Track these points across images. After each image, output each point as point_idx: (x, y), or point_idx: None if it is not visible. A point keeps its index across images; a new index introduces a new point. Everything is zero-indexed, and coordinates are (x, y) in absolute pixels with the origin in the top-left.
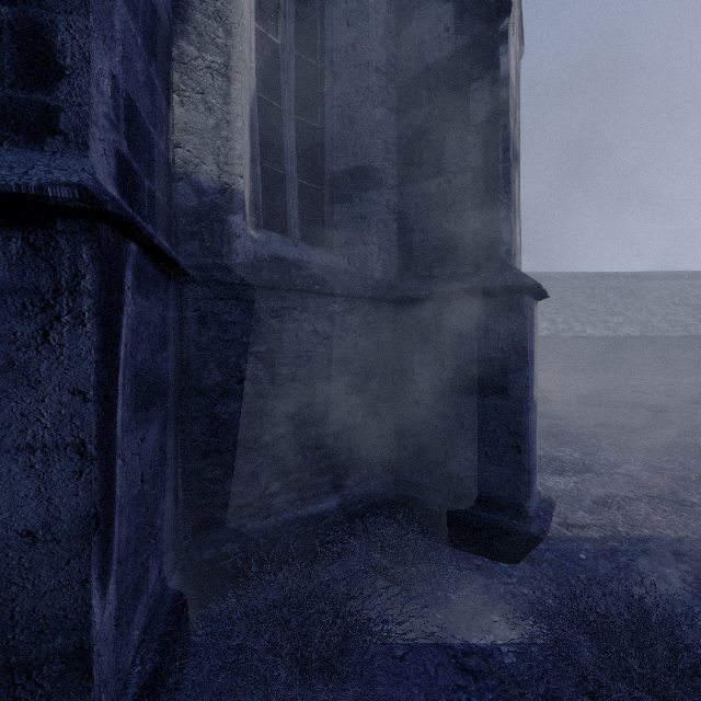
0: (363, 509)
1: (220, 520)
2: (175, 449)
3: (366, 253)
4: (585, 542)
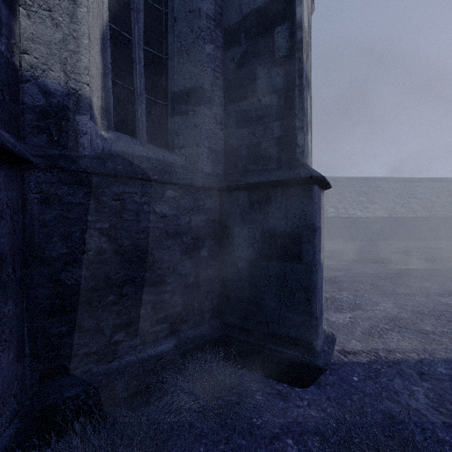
0: (194, 348)
1: (67, 368)
2: (18, 312)
3: (198, 153)
4: (357, 366)
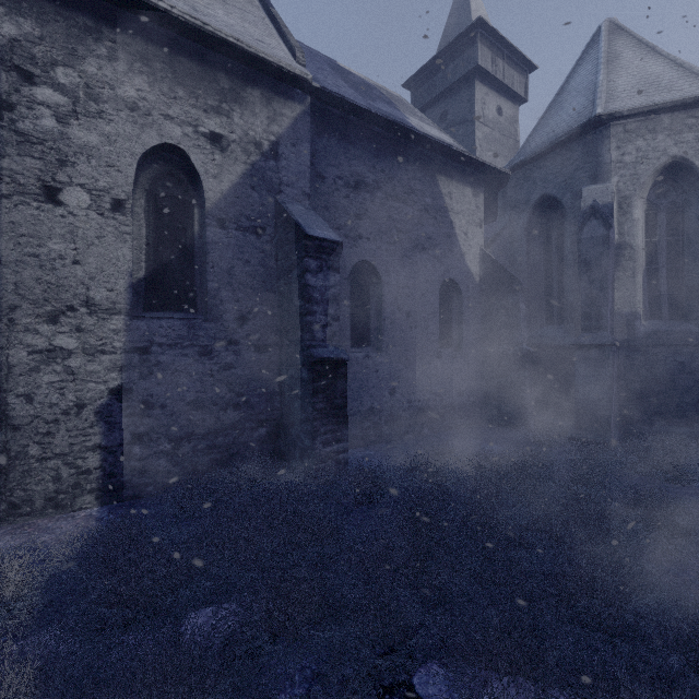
0: None
1: (631, 423)
2: (616, 396)
3: None
4: None
